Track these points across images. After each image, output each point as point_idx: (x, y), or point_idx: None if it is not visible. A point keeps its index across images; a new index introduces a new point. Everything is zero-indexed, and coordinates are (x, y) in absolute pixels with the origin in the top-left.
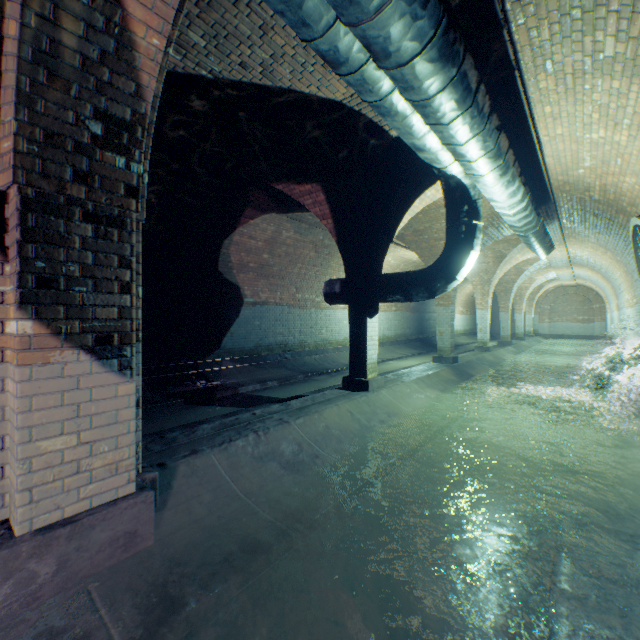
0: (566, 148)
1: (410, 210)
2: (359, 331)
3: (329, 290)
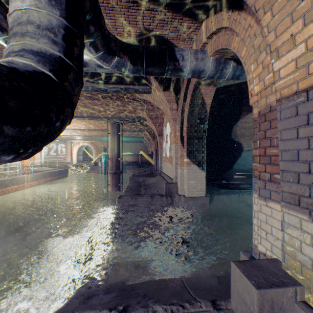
0: None
1: None
2: None
3: None
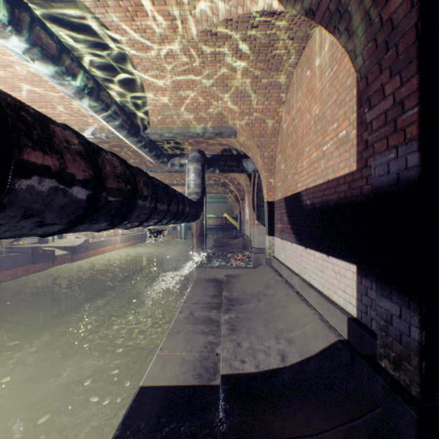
0: None
1: None
2: None
3: None
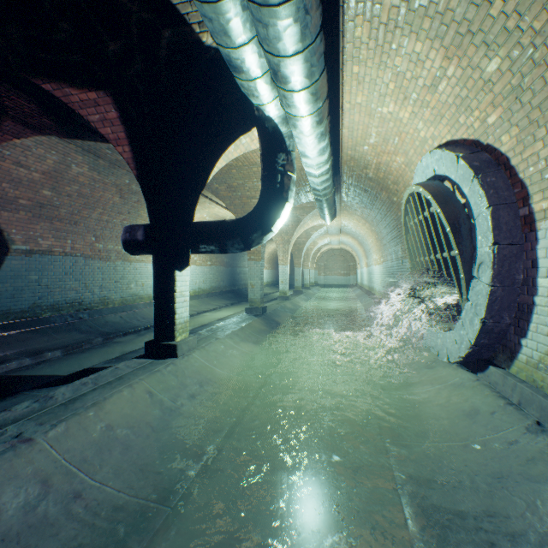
0: (361, 121)
1: (225, 155)
2: (166, 286)
3: (130, 237)
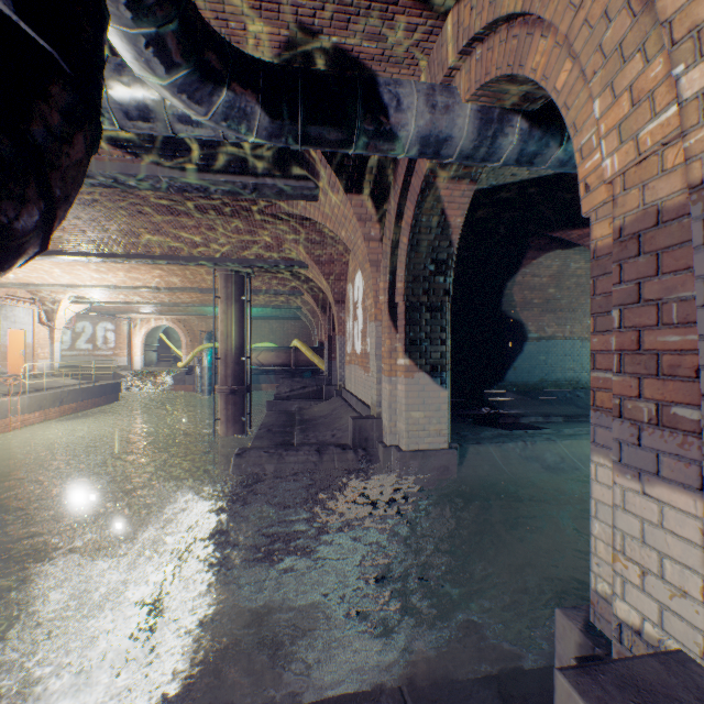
0: None
1: None
2: None
3: None
